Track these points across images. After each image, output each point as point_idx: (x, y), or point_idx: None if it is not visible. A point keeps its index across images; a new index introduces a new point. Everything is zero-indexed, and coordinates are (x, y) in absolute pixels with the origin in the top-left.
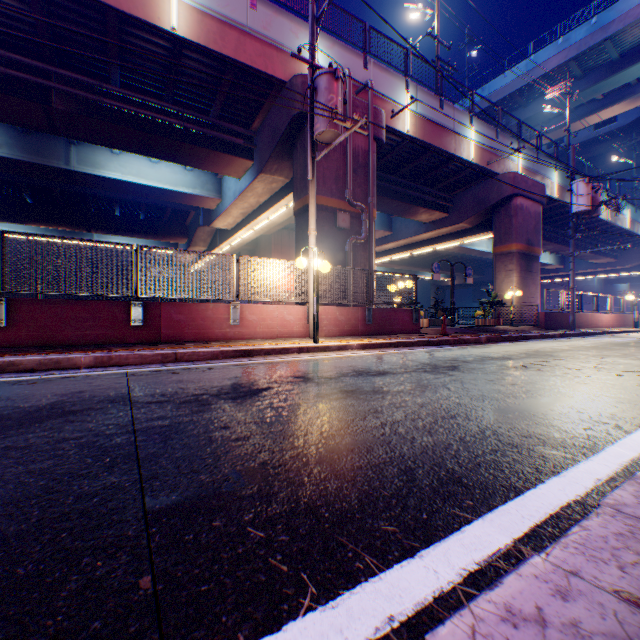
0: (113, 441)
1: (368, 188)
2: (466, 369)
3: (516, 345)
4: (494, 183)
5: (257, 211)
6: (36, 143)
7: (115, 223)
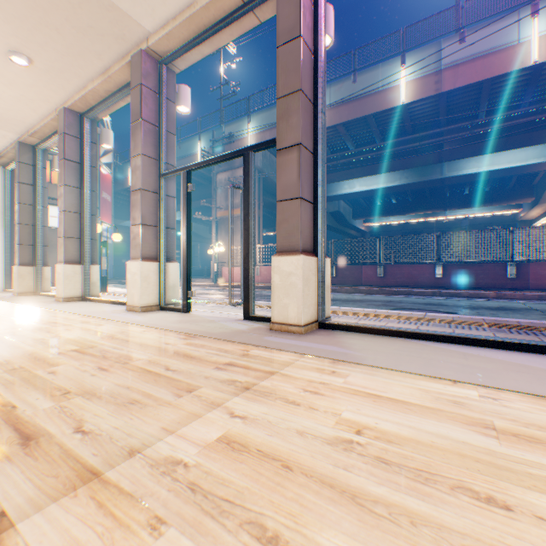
0: (540, 316)
1: None
2: None
3: None
4: None
5: None
6: (421, 169)
7: (461, 200)
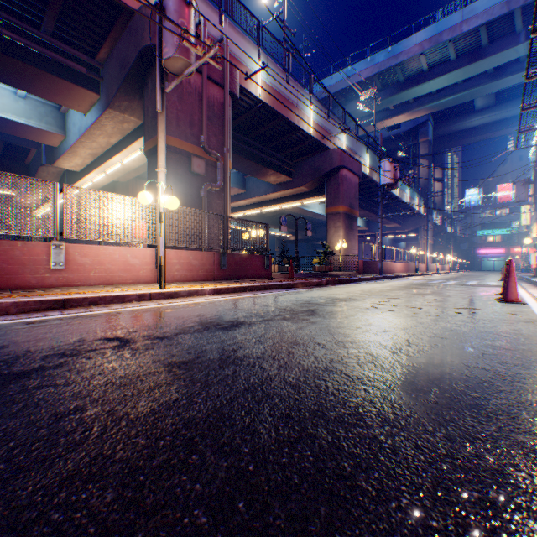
0: None
1: (224, 138)
2: (326, 313)
3: (351, 287)
4: (327, 156)
5: (109, 153)
6: None
7: None
